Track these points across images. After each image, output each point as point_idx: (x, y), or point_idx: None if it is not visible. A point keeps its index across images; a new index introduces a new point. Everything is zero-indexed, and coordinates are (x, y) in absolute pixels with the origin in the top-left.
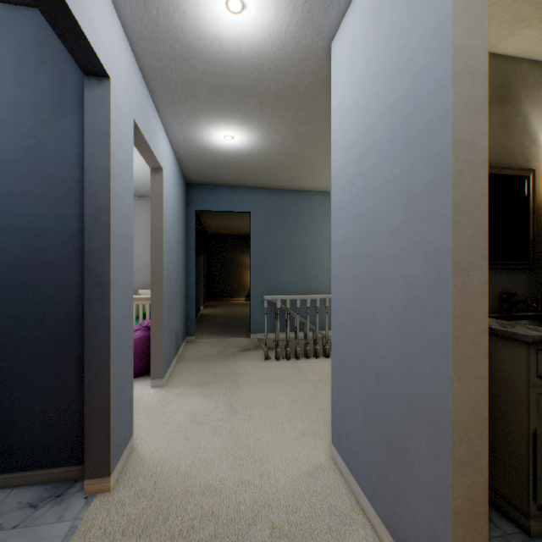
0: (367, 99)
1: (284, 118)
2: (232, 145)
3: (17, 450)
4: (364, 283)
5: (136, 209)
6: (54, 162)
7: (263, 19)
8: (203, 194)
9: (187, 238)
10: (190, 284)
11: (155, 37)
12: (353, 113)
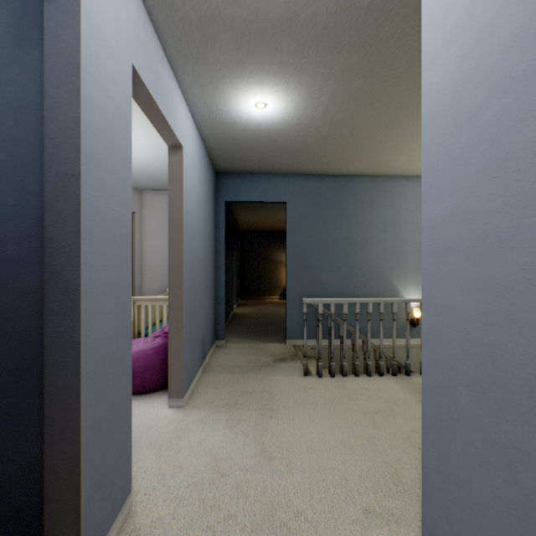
0: None
1: (332, 67)
2: (265, 116)
3: None
4: (524, 295)
5: (166, 204)
6: (14, 116)
7: None
8: (234, 183)
9: (216, 232)
10: (219, 282)
11: None
12: None
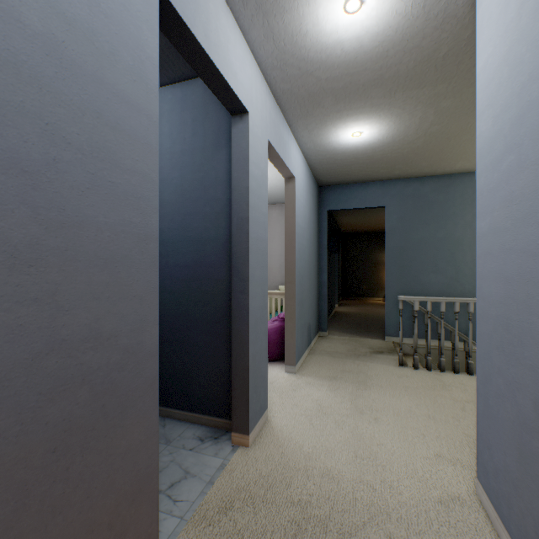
0: (521, 48)
1: (418, 98)
2: (360, 140)
3: (193, 397)
4: (518, 283)
5: (277, 215)
6: (214, 187)
7: (384, 5)
8: (334, 194)
9: (319, 238)
10: (321, 281)
11: (283, 65)
12: (503, 71)
